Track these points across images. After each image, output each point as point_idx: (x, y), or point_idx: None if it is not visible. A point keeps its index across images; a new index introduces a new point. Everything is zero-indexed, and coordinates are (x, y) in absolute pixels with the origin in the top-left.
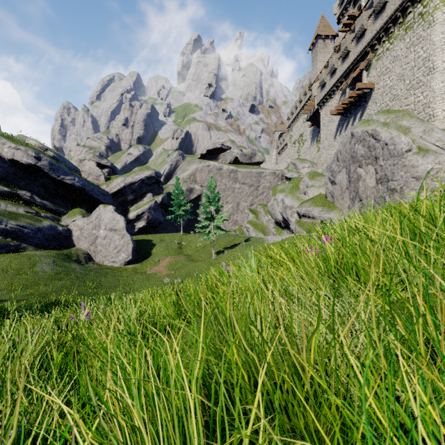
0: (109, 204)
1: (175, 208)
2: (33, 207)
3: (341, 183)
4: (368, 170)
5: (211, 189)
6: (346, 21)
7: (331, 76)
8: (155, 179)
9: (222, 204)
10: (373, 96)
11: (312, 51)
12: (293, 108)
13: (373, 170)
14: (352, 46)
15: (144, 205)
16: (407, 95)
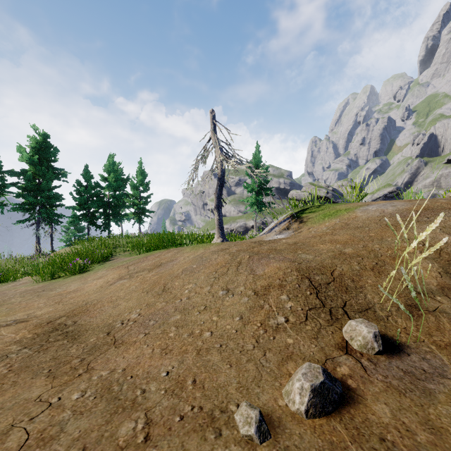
0: None
1: None
2: None
3: None
4: None
5: None
6: None
7: None
8: (396, 193)
9: None
10: None
11: None
12: None
13: None
14: None
15: None
16: None
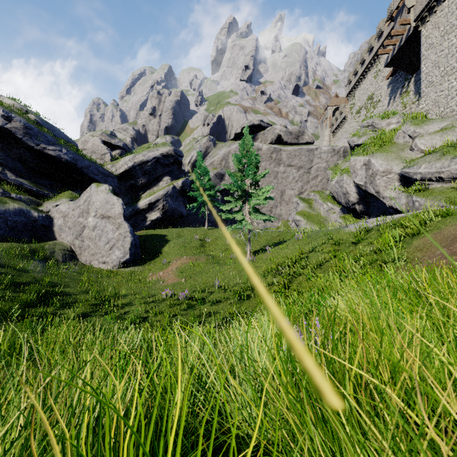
0: (112, 187)
1: (197, 193)
2: (4, 186)
3: None
4: None
5: (244, 149)
6: None
7: None
8: (174, 158)
9: (263, 173)
10: None
11: None
12: (356, 64)
13: None
14: None
15: (159, 190)
16: None
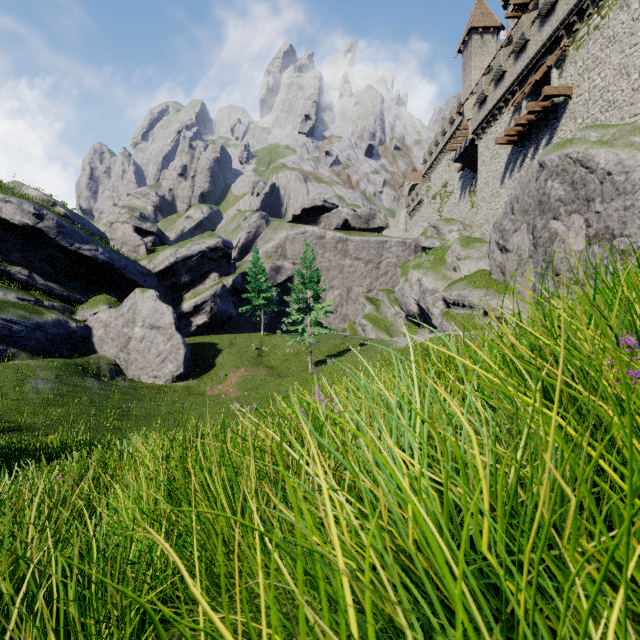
0: (152, 288)
1: (253, 296)
2: (32, 292)
3: (518, 250)
4: (571, 222)
5: (306, 263)
6: (519, 0)
7: (496, 84)
8: (223, 252)
9: (324, 287)
10: (570, 109)
11: (463, 53)
12: (431, 144)
13: (582, 222)
14: (532, 31)
15: (206, 290)
16: (635, 99)
